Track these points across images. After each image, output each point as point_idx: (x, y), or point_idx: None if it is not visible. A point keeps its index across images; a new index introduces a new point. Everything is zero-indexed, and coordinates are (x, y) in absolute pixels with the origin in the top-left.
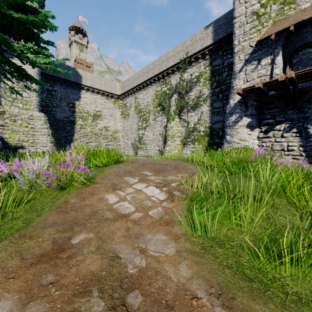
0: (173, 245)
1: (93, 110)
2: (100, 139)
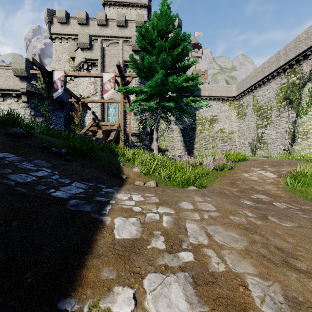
0: (276, 188)
1: (210, 115)
2: (216, 140)
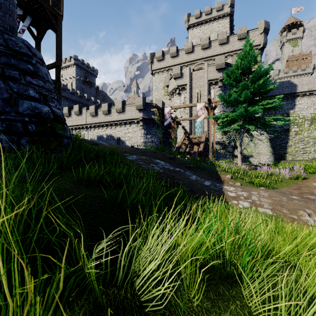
0: None
1: (311, 113)
2: None
